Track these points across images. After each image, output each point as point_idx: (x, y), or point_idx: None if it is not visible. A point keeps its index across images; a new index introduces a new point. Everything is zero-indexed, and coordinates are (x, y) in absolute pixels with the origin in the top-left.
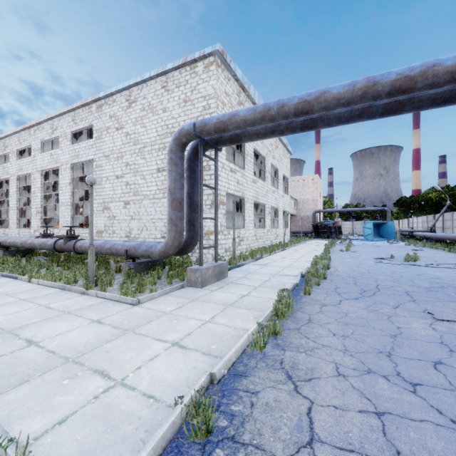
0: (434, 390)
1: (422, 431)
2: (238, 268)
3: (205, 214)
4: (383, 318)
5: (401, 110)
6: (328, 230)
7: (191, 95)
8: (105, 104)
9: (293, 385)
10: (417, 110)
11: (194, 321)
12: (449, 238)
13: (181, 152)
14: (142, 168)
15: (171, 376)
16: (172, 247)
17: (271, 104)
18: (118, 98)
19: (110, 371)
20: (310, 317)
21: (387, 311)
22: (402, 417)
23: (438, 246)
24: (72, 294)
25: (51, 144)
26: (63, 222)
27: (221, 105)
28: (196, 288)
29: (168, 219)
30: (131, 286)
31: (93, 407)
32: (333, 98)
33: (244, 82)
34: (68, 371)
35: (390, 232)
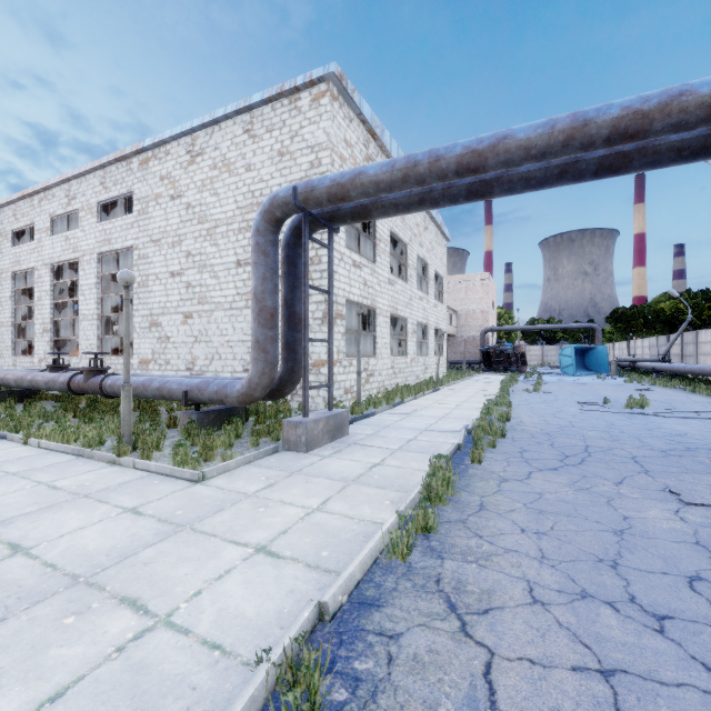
0: (694, 627)
1: (682, 705)
2: (365, 420)
3: (313, 334)
4: (600, 502)
5: (626, 168)
6: (505, 359)
7: (290, 145)
8: (154, 158)
9: (459, 622)
10: (652, 167)
11: (294, 509)
12: (692, 371)
13: (273, 234)
14: (212, 260)
15: (252, 608)
16: (258, 387)
17: (418, 156)
18: (174, 149)
19: (147, 600)
20: (482, 501)
21: (606, 490)
22: (646, 678)
23: (676, 383)
24: (94, 464)
25: (67, 222)
26: (86, 347)
27: (339, 160)
28: (297, 452)
29: (253, 342)
30: (192, 450)
31: (114, 667)
32: (519, 147)
33: (375, 125)
34: (76, 601)
35: (600, 362)
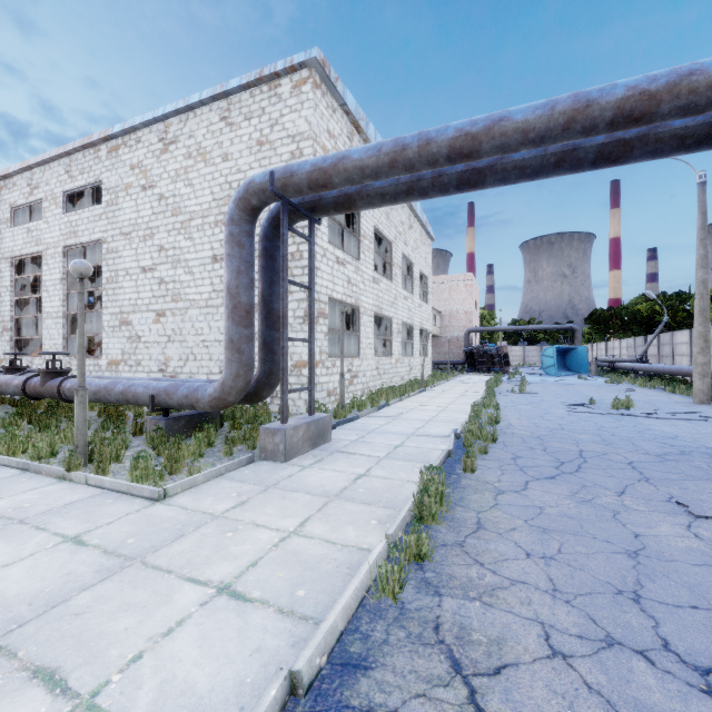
0: None
1: None
2: (349, 425)
3: (294, 334)
4: (606, 517)
5: (626, 157)
6: (488, 359)
7: (270, 134)
8: (124, 145)
9: (467, 689)
10: (653, 156)
11: (267, 533)
12: (670, 371)
13: (249, 224)
14: (186, 255)
15: (205, 678)
16: (233, 390)
17: (407, 139)
18: (146, 136)
19: (70, 670)
20: (479, 517)
21: (610, 502)
22: None
23: (655, 383)
24: (40, 480)
25: (32, 213)
26: (50, 346)
27: (322, 151)
28: (275, 462)
29: (226, 341)
30: (157, 462)
31: None
32: (516, 130)
33: (359, 117)
34: None
35: (580, 363)
